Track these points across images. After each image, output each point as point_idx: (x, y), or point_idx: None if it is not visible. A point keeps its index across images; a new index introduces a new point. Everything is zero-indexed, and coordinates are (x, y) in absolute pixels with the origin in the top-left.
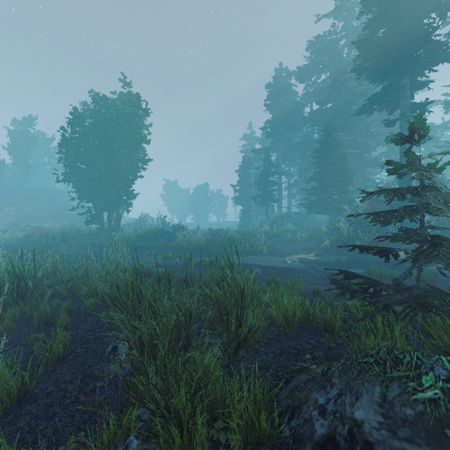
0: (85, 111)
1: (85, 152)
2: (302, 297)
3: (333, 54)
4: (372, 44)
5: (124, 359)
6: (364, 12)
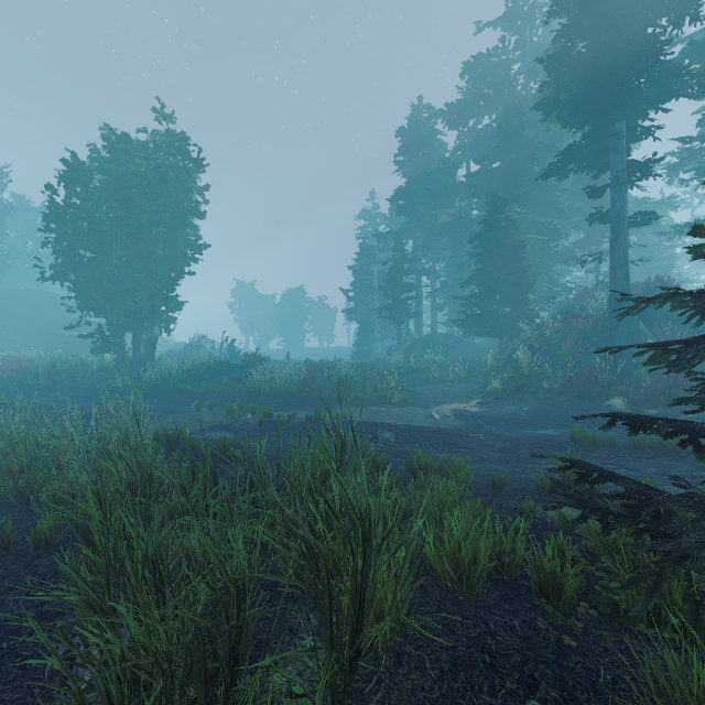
0: (93, 161)
1: (91, 229)
2: (480, 505)
3: (502, 84)
4: (568, 64)
5: (84, 690)
6: (555, 12)
